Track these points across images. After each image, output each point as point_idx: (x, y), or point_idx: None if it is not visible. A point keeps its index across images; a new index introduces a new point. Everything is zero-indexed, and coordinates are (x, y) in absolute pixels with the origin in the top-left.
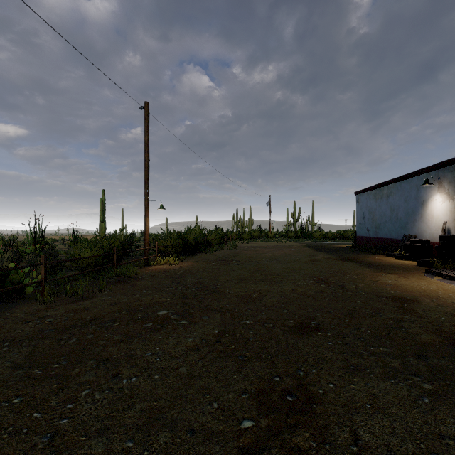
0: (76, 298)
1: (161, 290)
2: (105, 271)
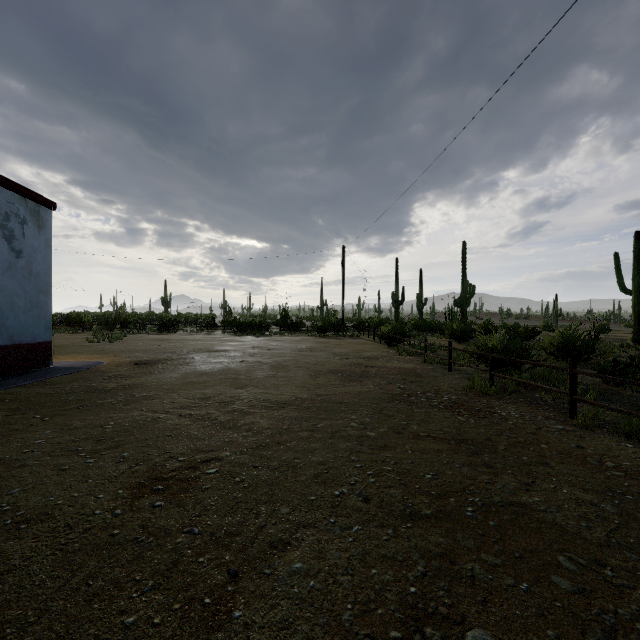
0: None
1: None
2: None
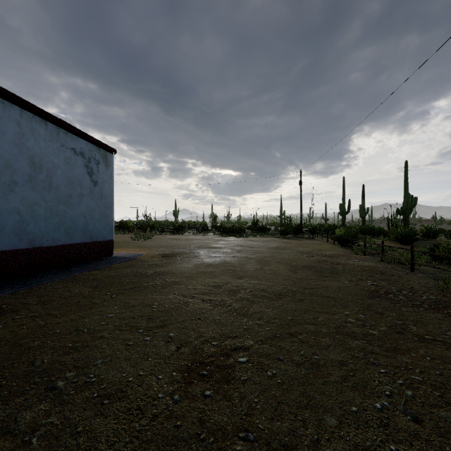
0: None
1: None
2: None
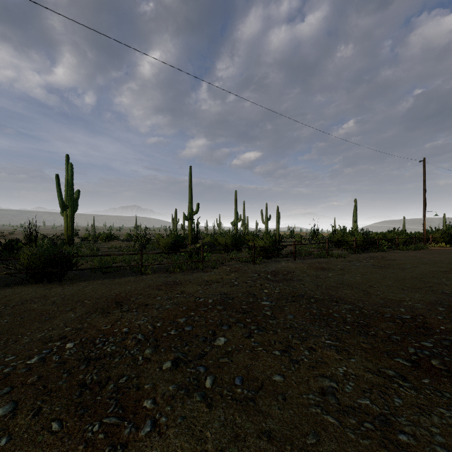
0: (410, 251)
1: (451, 251)
2: (408, 246)
